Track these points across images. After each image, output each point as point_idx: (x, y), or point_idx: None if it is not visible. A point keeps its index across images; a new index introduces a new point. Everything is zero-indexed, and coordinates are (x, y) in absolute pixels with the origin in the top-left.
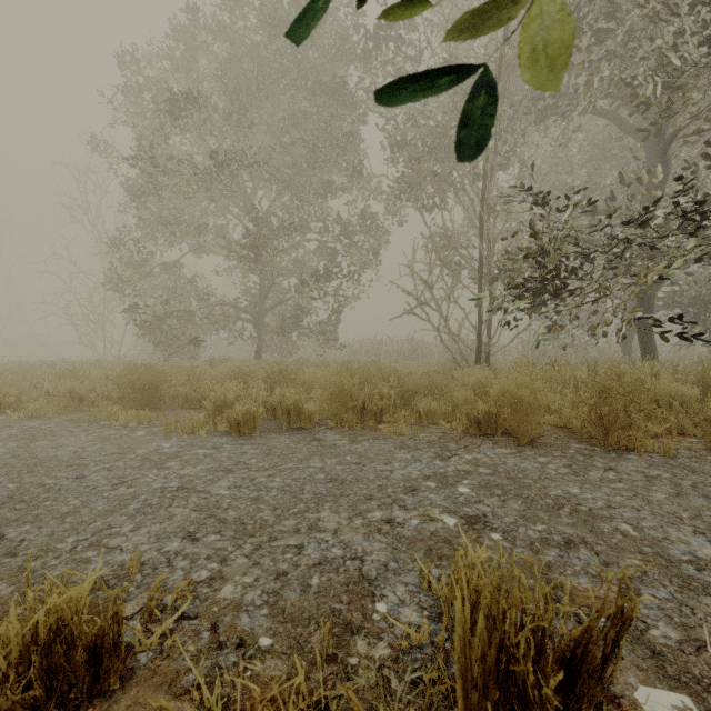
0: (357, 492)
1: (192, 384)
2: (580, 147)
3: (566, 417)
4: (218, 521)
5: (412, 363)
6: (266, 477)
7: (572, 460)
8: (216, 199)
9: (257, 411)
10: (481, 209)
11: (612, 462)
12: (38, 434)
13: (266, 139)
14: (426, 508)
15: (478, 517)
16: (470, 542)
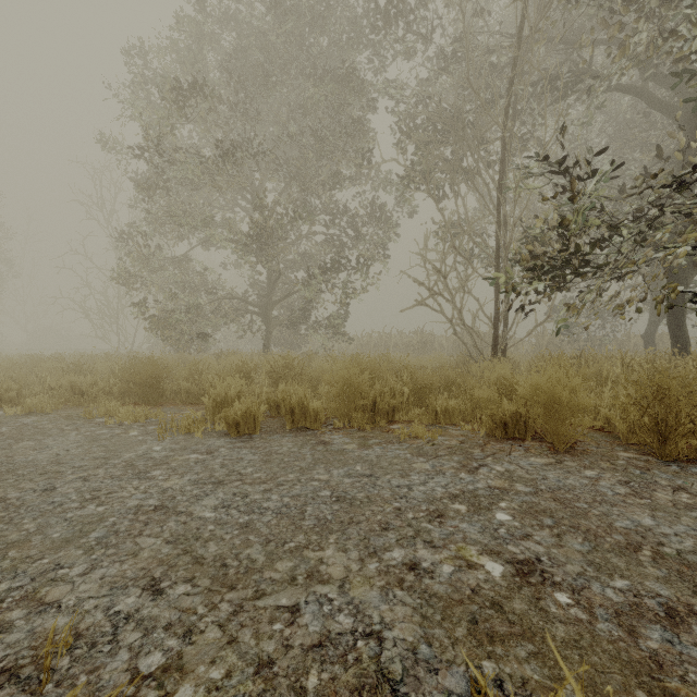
0: (369, 518)
1: (195, 379)
2: (600, 129)
3: (603, 418)
4: (193, 561)
5: (422, 357)
6: (261, 492)
7: (627, 475)
8: (223, 191)
9: (257, 410)
10: (499, 193)
11: (678, 478)
12: (27, 433)
13: (273, 129)
14: (458, 545)
15: (530, 562)
16: (529, 609)
